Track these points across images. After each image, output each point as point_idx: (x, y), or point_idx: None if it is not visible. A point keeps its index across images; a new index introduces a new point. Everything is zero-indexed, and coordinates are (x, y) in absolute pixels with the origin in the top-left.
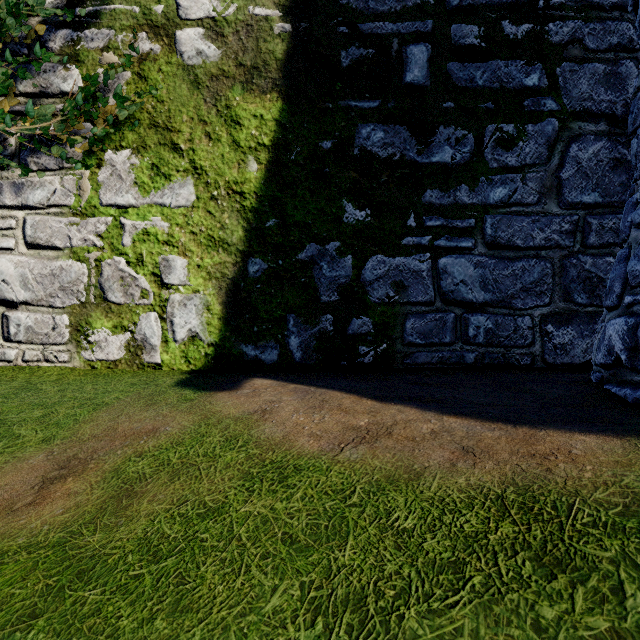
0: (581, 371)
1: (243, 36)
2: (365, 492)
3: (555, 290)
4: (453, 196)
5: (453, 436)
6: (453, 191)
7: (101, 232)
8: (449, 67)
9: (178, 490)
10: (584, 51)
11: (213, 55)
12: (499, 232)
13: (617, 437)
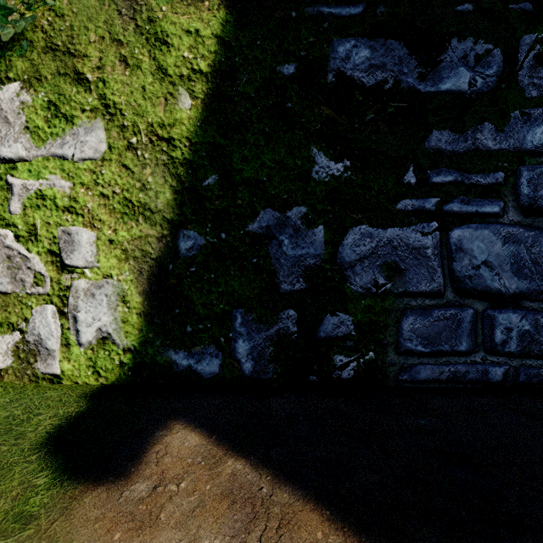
0: None
1: None
2: None
3: None
4: (471, 139)
5: None
6: (471, 132)
7: None
8: None
9: None
10: None
11: None
12: (540, 191)
13: None
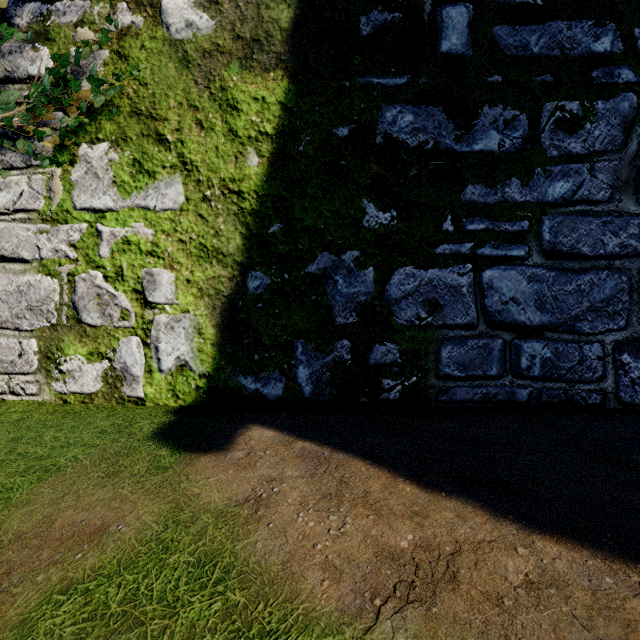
0: None
1: (241, 2)
2: None
3: (633, 310)
4: (501, 193)
5: (570, 602)
6: (501, 186)
7: (74, 241)
8: (496, 32)
9: None
10: None
11: (205, 27)
12: (560, 237)
13: None
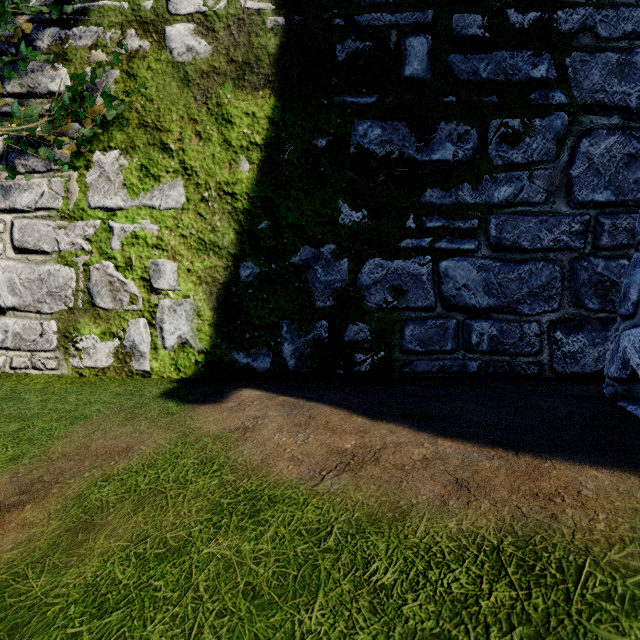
0: (592, 382)
1: (234, 31)
2: (342, 534)
3: (564, 295)
4: (455, 195)
5: (447, 465)
6: (455, 190)
7: (89, 236)
8: (451, 59)
9: (140, 523)
10: (596, 40)
11: (204, 51)
12: (504, 233)
13: (635, 474)
